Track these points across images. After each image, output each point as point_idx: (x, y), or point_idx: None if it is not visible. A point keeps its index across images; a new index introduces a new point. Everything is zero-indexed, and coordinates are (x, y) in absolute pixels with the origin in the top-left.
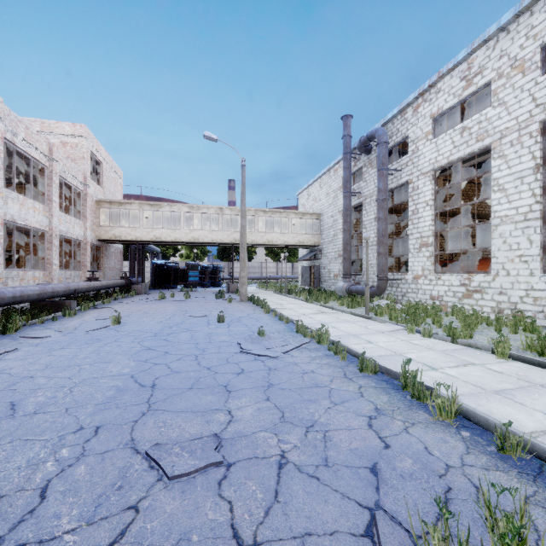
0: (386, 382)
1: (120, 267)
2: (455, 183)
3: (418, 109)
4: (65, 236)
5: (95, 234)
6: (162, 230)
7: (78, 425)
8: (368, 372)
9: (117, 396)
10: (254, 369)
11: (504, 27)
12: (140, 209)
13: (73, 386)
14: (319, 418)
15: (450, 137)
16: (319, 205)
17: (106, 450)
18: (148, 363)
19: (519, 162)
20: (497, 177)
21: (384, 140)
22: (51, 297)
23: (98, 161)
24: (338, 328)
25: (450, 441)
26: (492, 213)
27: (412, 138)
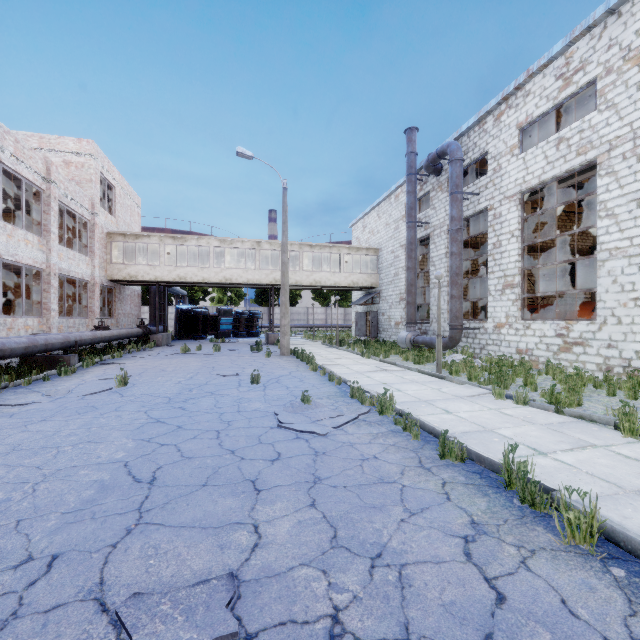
0: (479, 475)
1: (138, 313)
2: (549, 209)
3: (501, 118)
4: (67, 276)
5: (106, 273)
6: (187, 269)
7: (25, 552)
8: (452, 459)
9: (97, 498)
10: (295, 454)
11: (614, 9)
12: (160, 243)
13: (40, 482)
14: (389, 540)
15: (542, 151)
16: (377, 238)
17: (54, 604)
18: (152, 443)
19: (635, 180)
20: (605, 199)
21: (458, 156)
22: (44, 351)
23: (110, 185)
24: (404, 392)
25: (599, 587)
26: (598, 245)
27: (493, 154)
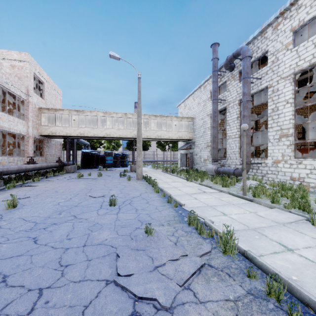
0: None
1: (60, 154)
2: None
3: (278, 27)
4: (8, 131)
5: (38, 131)
6: (85, 129)
7: None
8: None
9: None
10: None
11: None
12: (69, 114)
13: None
14: None
15: (312, 43)
16: (192, 112)
17: None
18: None
19: None
20: None
21: (248, 54)
22: None
23: (41, 81)
24: (229, 216)
25: None
26: None
27: (272, 51)
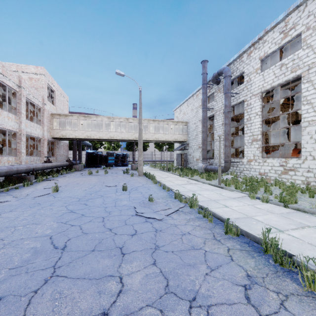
0: (247, 244)
1: (67, 154)
2: (276, 100)
3: (251, 54)
4: (30, 135)
5: (50, 134)
6: (91, 132)
7: None
8: (231, 234)
9: (31, 259)
10: (144, 231)
11: None
12: (78, 119)
13: (0, 248)
14: (200, 288)
15: (272, 71)
16: (187, 116)
17: None
18: (67, 224)
19: None
20: (306, 95)
21: (228, 74)
22: (16, 173)
23: (52, 90)
24: (202, 195)
25: None
26: (302, 119)
27: (247, 73)
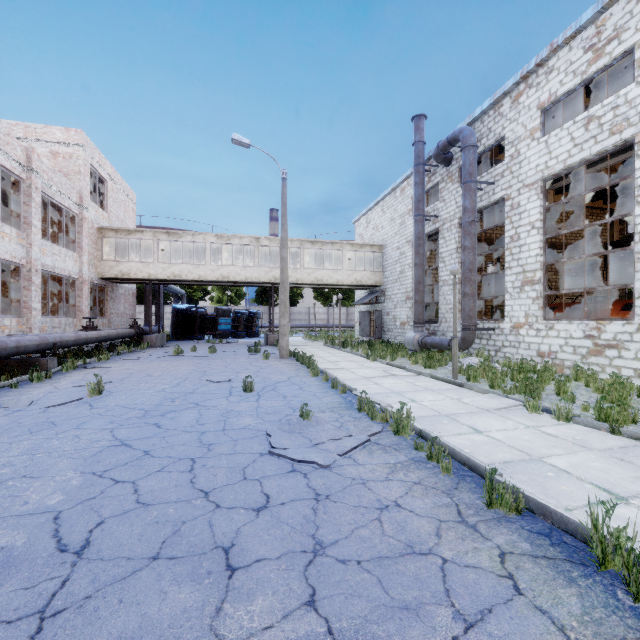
0: (548, 540)
1: (133, 313)
2: (576, 196)
3: (519, 99)
4: (51, 272)
5: (97, 270)
6: (182, 266)
7: None
8: (503, 509)
9: None
10: (289, 498)
11: None
12: (154, 239)
13: None
14: None
15: (567, 133)
16: (381, 234)
17: None
18: (105, 478)
19: None
20: None
21: (471, 142)
22: (15, 354)
23: (101, 178)
24: (419, 403)
25: None
26: (636, 235)
27: (510, 139)
